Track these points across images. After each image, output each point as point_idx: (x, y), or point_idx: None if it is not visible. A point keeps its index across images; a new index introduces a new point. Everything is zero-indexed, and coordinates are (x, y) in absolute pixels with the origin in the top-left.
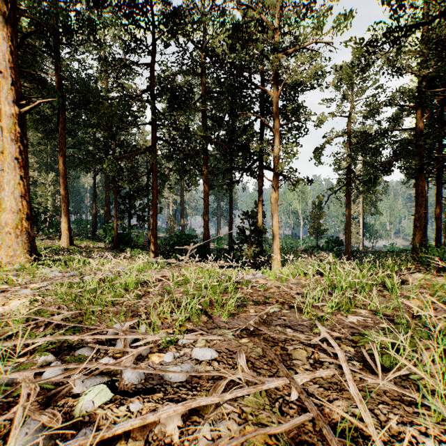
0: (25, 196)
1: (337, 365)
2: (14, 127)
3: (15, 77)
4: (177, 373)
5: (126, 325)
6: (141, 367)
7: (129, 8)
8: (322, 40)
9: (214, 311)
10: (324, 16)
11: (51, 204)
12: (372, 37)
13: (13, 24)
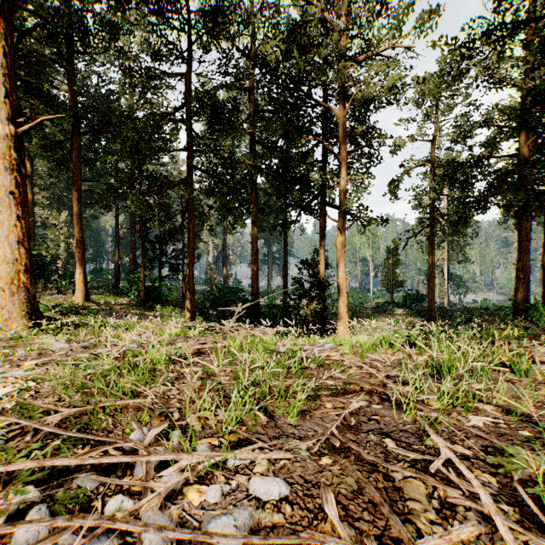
0: (23, 242)
1: (479, 513)
2: (8, 151)
3: (10, 86)
4: (229, 537)
5: (150, 436)
6: (172, 515)
7: (159, 3)
8: (400, 45)
9: (275, 405)
10: (404, 13)
11: (64, 250)
12: (468, 37)
13: (8, 18)
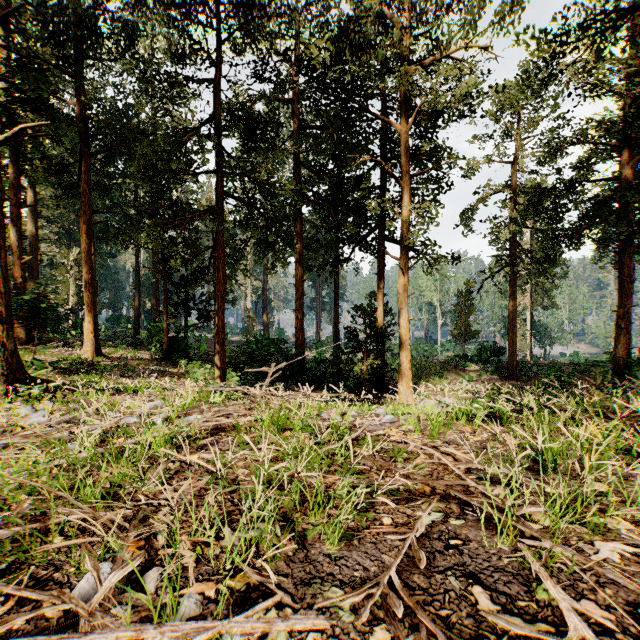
0: None
1: None
2: None
3: None
4: None
5: (105, 587)
6: None
7: None
8: (475, 45)
9: (309, 520)
10: (480, 5)
11: (74, 294)
12: (562, 30)
13: None
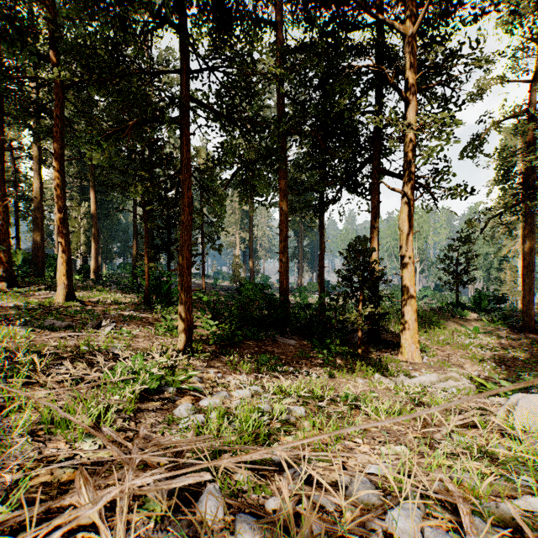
0: None
1: None
2: None
3: None
4: None
5: None
6: None
7: None
8: None
9: None
10: None
11: (83, 243)
12: None
13: None
